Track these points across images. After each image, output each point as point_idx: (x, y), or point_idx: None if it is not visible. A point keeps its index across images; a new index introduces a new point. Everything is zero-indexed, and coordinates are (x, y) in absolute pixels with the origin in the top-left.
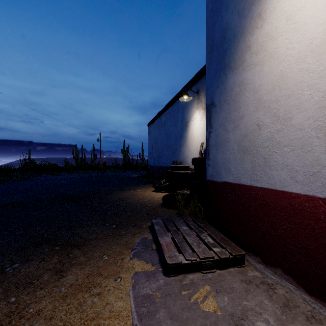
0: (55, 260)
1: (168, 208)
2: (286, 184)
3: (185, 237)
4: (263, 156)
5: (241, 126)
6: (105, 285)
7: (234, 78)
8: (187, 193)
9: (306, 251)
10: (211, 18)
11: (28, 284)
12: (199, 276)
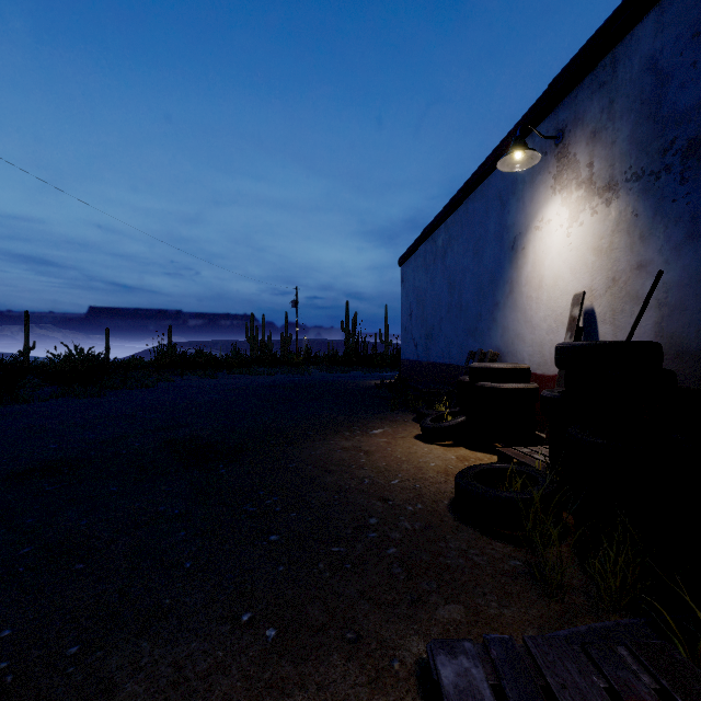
0: None
1: (483, 529)
2: None
3: None
4: None
5: None
6: None
7: None
8: (546, 472)
9: None
10: None
11: None
12: None
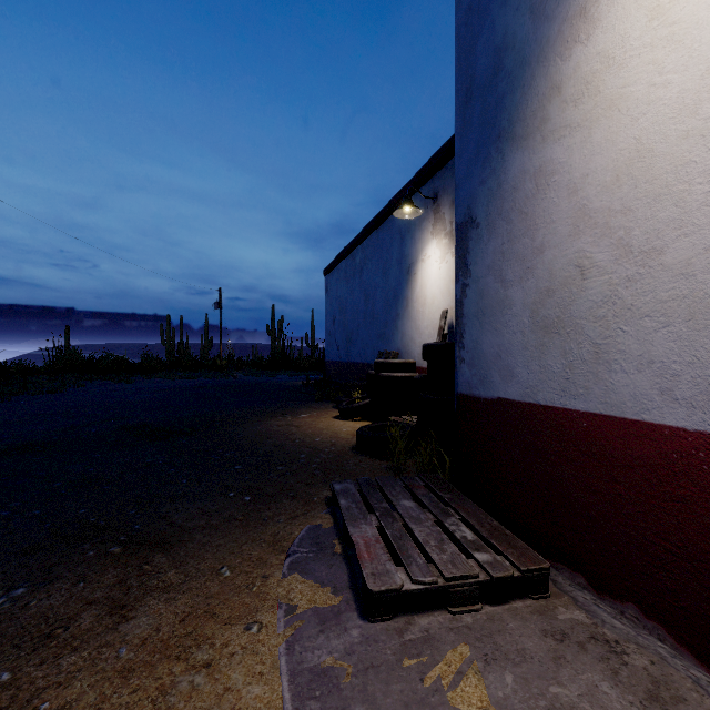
0: (110, 578)
1: (370, 456)
2: (649, 406)
3: (410, 526)
4: (592, 339)
5: (539, 270)
6: (222, 642)
7: (521, 160)
8: (411, 424)
9: (701, 565)
10: (467, 26)
11: (45, 640)
12: (443, 621)
